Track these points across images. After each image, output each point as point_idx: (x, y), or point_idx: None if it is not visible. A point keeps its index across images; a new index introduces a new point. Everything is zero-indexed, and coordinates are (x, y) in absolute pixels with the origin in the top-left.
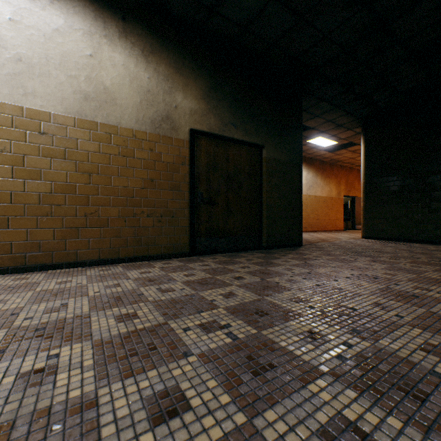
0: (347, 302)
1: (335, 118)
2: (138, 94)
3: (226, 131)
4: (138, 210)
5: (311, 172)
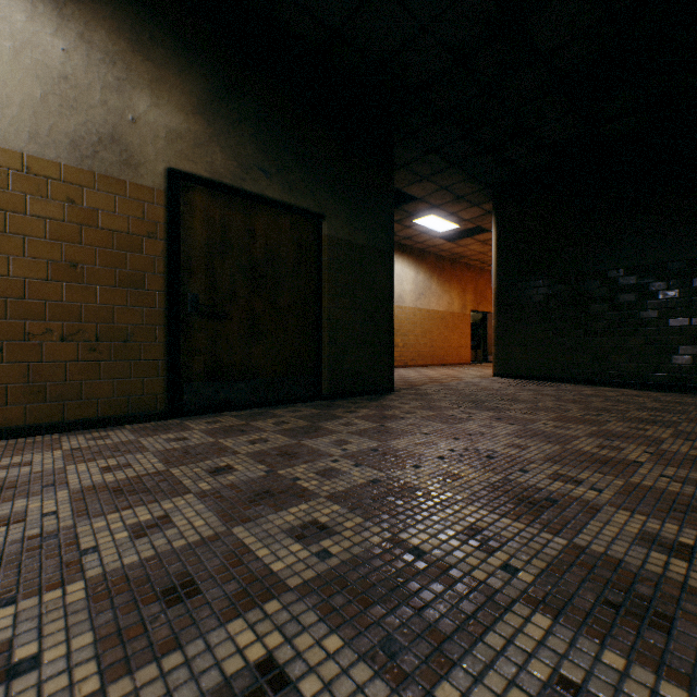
0: (415, 528)
1: (453, 183)
2: (38, 81)
3: (248, 182)
4: (36, 326)
5: (423, 272)
